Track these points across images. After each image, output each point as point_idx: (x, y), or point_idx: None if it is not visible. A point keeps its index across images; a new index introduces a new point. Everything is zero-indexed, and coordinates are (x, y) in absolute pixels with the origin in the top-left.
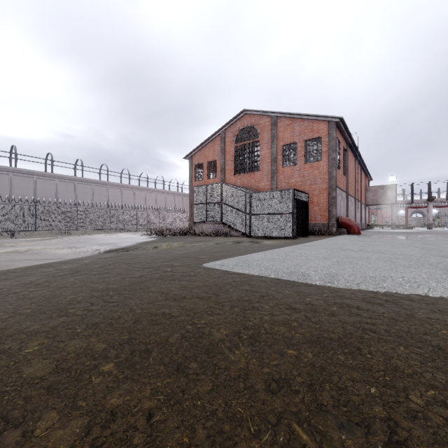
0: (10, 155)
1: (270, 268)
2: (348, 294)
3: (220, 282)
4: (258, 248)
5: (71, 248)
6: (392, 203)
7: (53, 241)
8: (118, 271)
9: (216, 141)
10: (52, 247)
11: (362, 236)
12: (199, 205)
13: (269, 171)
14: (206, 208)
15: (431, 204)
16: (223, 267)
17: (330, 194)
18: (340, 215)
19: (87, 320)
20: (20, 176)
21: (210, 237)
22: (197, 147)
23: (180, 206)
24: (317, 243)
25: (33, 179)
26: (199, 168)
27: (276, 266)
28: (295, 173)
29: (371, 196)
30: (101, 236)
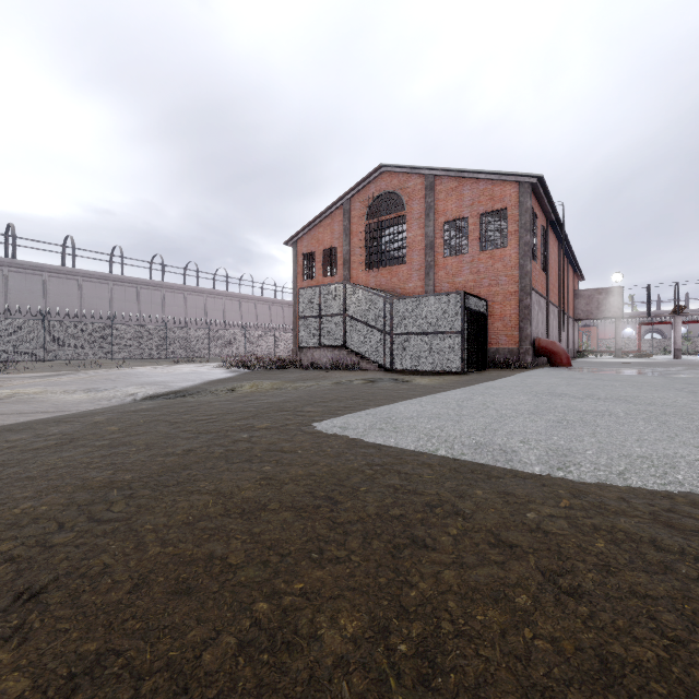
0: (6, 240)
1: (436, 435)
2: (611, 500)
3: (341, 467)
4: (408, 393)
5: (89, 390)
6: (616, 316)
7: (65, 378)
8: (149, 441)
9: (336, 215)
10: (58, 389)
11: (575, 369)
12: (309, 319)
13: (422, 265)
14: (319, 324)
15: (679, 318)
16: (347, 431)
17: (522, 302)
18: (537, 335)
19: (27, 578)
20: (21, 273)
21: (325, 372)
22: (306, 226)
23: (280, 321)
24: (507, 383)
25: (42, 278)
26: (309, 260)
27: (448, 430)
28: (465, 267)
29: (583, 305)
30: (147, 371)
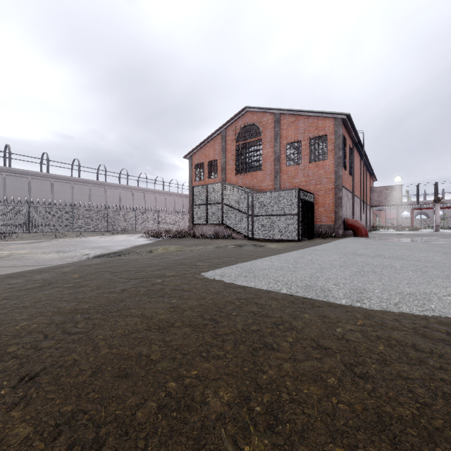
0: (4, 155)
1: (280, 280)
2: (389, 321)
3: (220, 300)
4: (263, 253)
5: (58, 252)
6: (397, 204)
7: (43, 244)
8: (98, 284)
9: (217, 139)
10: (39, 251)
11: (370, 238)
12: (199, 206)
13: (272, 171)
14: (206, 209)
15: (438, 205)
16: (224, 277)
17: (336, 195)
18: (346, 216)
19: (26, 368)
20: (14, 176)
21: (210, 240)
22: (197, 146)
23: (181, 207)
24: (326, 247)
25: (27, 179)
26: (199, 168)
27: (288, 277)
28: (299, 172)
29: (376, 197)
30: (96, 239)
